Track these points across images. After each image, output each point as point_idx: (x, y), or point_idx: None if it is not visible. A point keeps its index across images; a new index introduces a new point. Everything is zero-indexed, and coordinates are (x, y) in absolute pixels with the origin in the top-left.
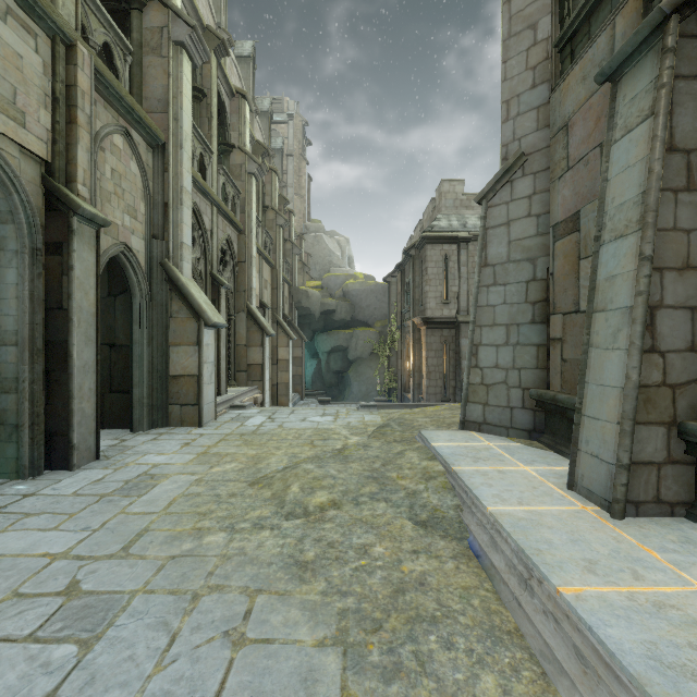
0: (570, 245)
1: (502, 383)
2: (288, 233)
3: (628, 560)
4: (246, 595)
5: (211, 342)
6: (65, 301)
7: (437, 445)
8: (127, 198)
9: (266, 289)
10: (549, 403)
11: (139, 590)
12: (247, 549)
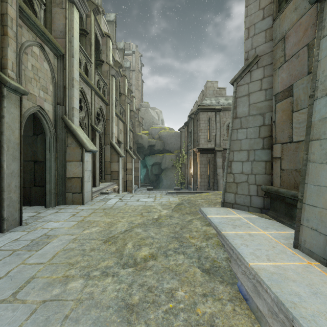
0: (286, 105)
1: (245, 182)
2: (132, 107)
3: None
4: None
5: (89, 160)
6: None
7: (210, 217)
8: (42, 82)
9: (120, 134)
10: (273, 193)
11: None
12: (95, 293)
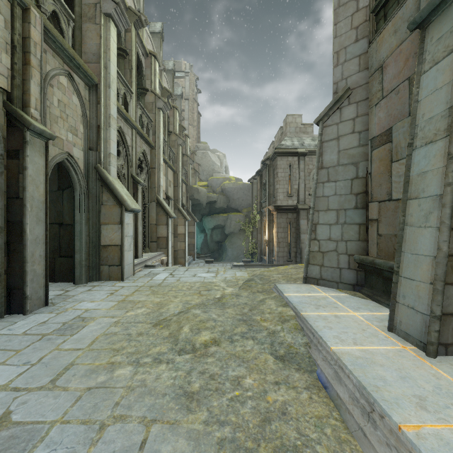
0: (384, 152)
1: (334, 251)
2: (185, 150)
3: (450, 396)
4: (143, 424)
5: (130, 222)
6: (21, 192)
7: (288, 296)
8: (70, 121)
9: (170, 186)
10: (368, 265)
11: (58, 421)
12: (147, 381)
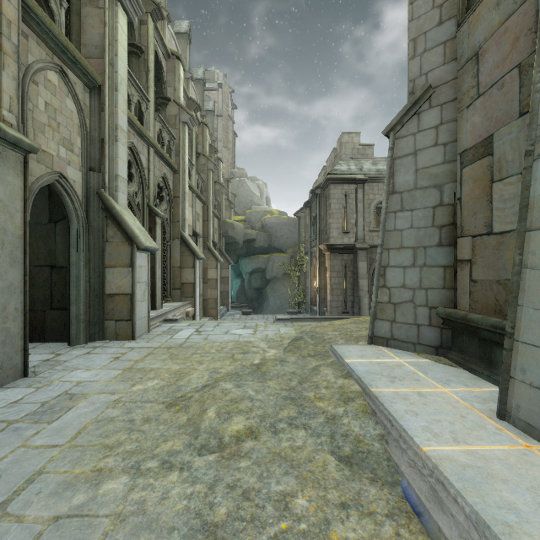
0: (480, 169)
1: (409, 302)
2: (217, 176)
3: None
4: None
5: (144, 264)
6: None
7: (350, 362)
8: (63, 132)
9: (198, 221)
10: (459, 322)
11: None
12: (148, 503)
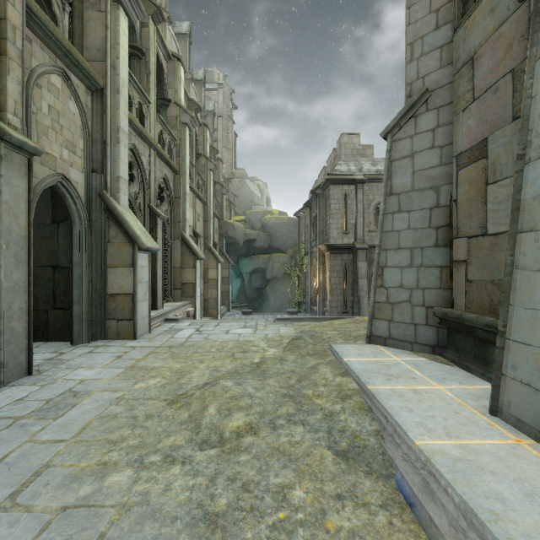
0: (475, 172)
1: (406, 302)
2: (217, 177)
3: None
4: None
5: (146, 264)
6: None
7: (348, 361)
8: (66, 134)
9: (198, 221)
10: (454, 321)
11: None
12: (152, 494)
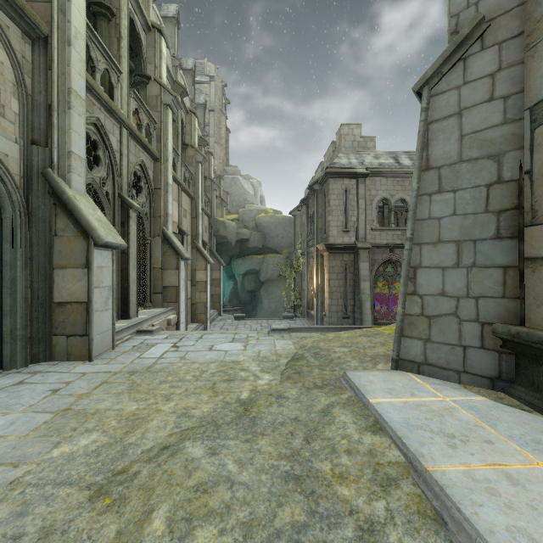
0: None
1: (451, 315)
2: (207, 172)
3: None
4: None
5: (107, 264)
6: None
7: (377, 404)
8: None
9: (185, 217)
10: (535, 347)
11: None
12: None
